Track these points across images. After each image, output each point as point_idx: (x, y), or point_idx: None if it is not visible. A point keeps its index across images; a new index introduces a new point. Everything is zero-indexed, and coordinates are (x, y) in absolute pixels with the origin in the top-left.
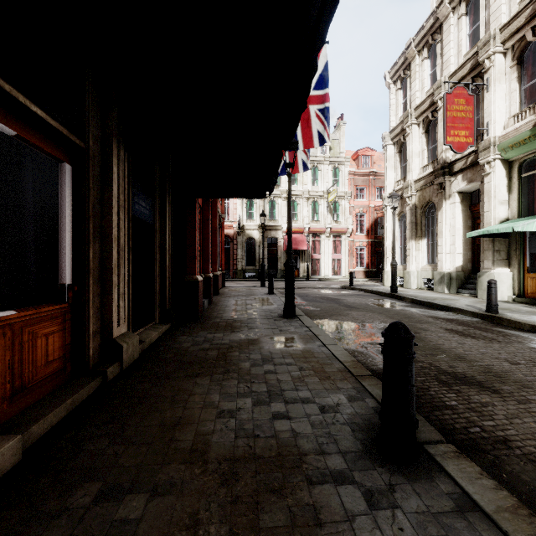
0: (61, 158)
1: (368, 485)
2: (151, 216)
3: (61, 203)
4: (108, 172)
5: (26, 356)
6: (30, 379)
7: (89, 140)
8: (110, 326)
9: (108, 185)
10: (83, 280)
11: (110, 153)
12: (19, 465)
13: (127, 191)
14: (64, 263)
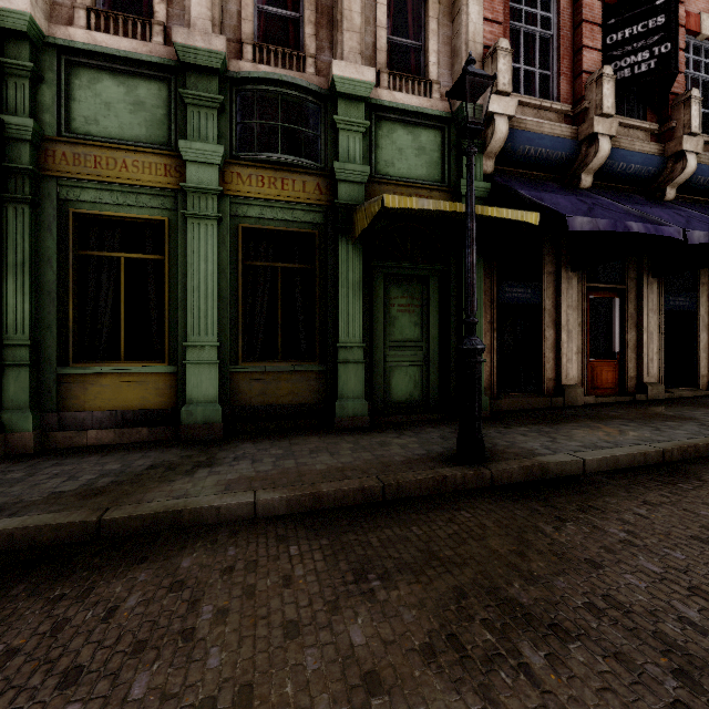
0: (613, 297)
1: (707, 425)
2: (692, 305)
3: (613, 316)
4: (640, 293)
5: (598, 376)
6: (600, 386)
7: (627, 283)
8: (641, 375)
9: (640, 300)
10: (624, 350)
11: (641, 283)
12: (594, 404)
13: (660, 296)
14: (615, 342)
